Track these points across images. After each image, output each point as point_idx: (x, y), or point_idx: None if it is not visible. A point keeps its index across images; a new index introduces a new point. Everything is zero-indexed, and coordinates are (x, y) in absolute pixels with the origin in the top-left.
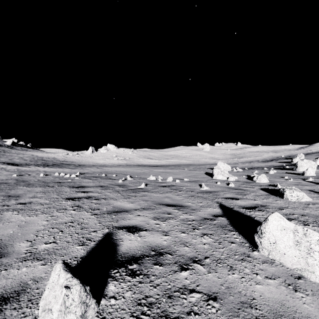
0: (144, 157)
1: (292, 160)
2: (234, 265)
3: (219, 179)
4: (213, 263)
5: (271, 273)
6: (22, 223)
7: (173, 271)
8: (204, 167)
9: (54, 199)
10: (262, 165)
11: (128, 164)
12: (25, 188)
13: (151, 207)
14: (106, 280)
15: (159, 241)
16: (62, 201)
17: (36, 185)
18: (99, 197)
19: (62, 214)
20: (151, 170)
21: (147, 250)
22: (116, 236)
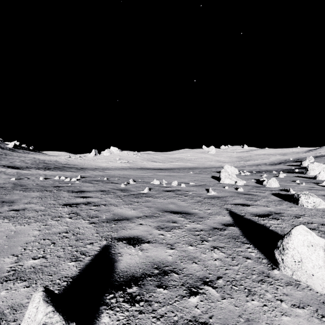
0: (148, 160)
1: (301, 163)
2: (252, 289)
3: (227, 183)
4: (227, 285)
5: (299, 299)
6: (11, 233)
7: (180, 297)
8: (209, 170)
9: (50, 205)
10: (270, 168)
11: (132, 167)
12: (21, 192)
13: (154, 214)
14: (99, 308)
15: (164, 257)
16: (59, 207)
17: (33, 190)
18: (99, 203)
19: (56, 222)
20: (155, 174)
21: (149, 268)
22: (114, 249)
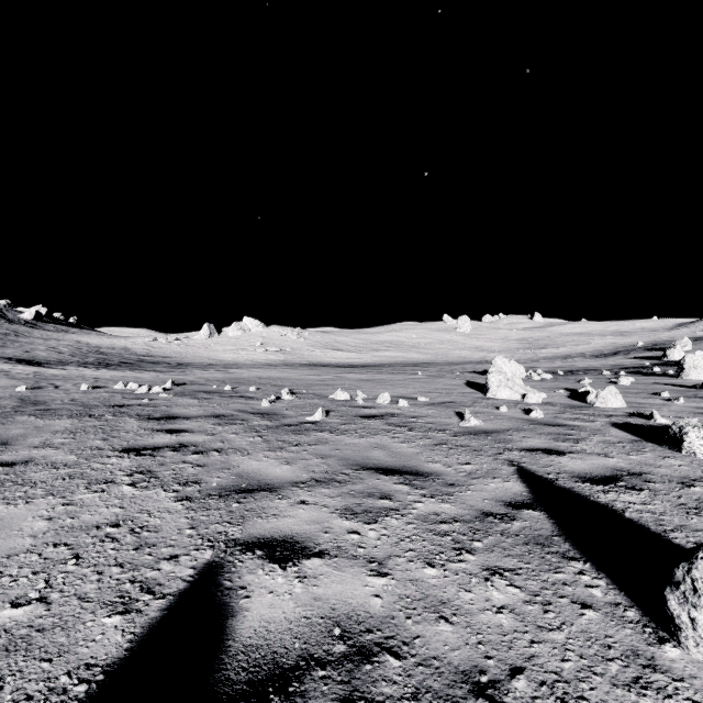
0: (324, 347)
1: (665, 354)
2: None
3: (503, 399)
4: (541, 699)
5: None
6: None
7: None
8: (460, 368)
9: (92, 450)
10: (595, 365)
11: (289, 361)
12: (31, 420)
13: (337, 475)
14: None
15: (360, 600)
16: (110, 456)
17: (61, 413)
18: (207, 446)
19: (97, 496)
20: (339, 377)
21: (321, 638)
22: (231, 577)
